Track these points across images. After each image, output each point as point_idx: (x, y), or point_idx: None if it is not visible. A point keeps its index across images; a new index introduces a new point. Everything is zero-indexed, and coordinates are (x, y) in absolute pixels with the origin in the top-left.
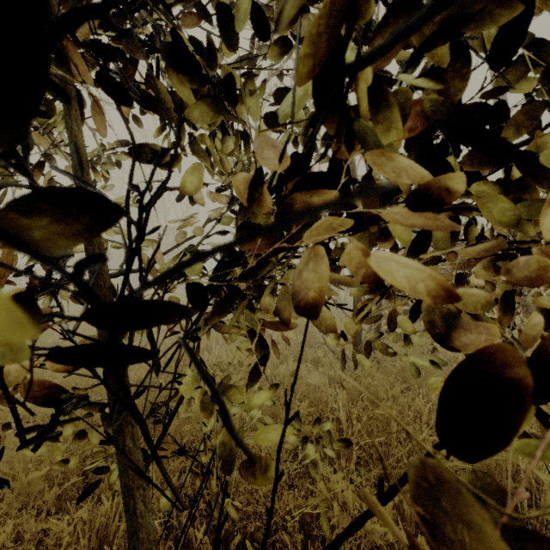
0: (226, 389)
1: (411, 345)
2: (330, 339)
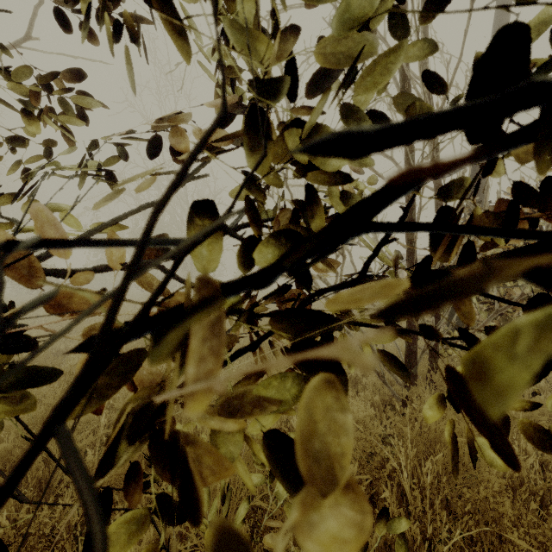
0: None
1: None
2: (431, 407)
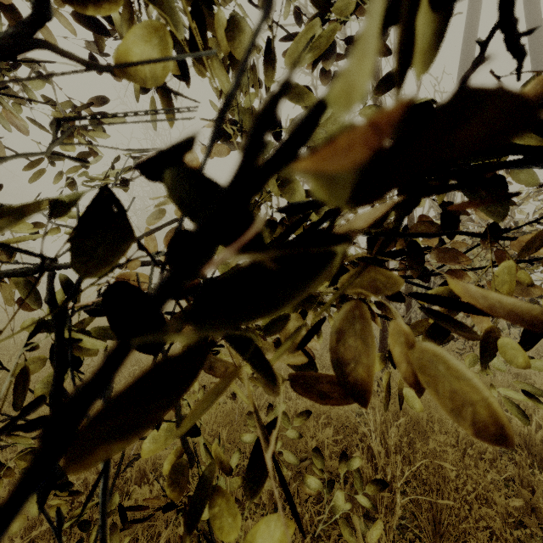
0: (216, 491)
1: (490, 371)
2: (377, 362)
